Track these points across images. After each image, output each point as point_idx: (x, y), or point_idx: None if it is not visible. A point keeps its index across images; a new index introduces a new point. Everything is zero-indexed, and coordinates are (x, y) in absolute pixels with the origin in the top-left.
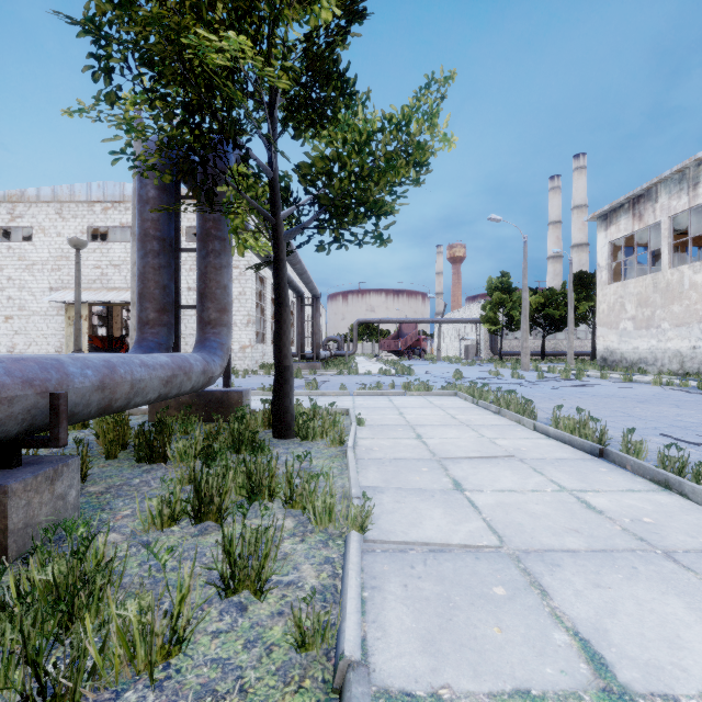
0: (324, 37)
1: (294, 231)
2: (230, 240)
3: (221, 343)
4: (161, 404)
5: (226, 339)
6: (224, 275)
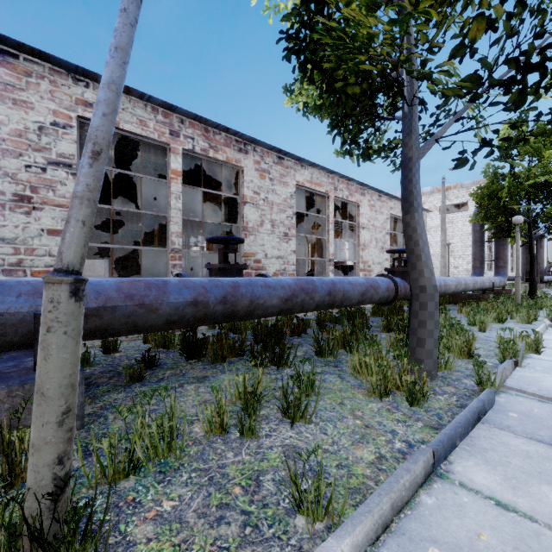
0: (551, 184)
1: (537, 237)
2: (507, 239)
3: (505, 273)
4: (477, 293)
5: (506, 272)
6: (505, 251)
